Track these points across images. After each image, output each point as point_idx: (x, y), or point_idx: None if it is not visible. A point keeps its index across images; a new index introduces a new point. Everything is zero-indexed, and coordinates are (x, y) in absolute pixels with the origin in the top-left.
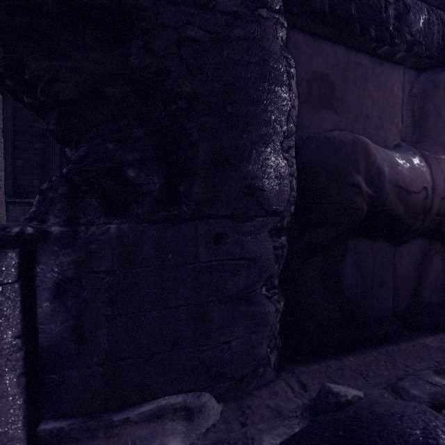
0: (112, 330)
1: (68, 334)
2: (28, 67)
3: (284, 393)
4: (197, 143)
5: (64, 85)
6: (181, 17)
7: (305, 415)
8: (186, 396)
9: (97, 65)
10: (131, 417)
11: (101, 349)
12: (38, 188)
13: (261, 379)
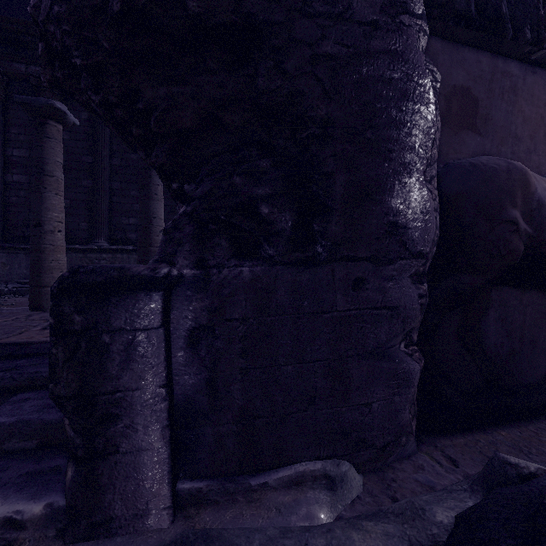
0: (246, 385)
1: (202, 387)
2: (144, 95)
3: (430, 467)
4: (333, 174)
5: (181, 114)
6: (315, 31)
7: (476, 488)
8: (325, 463)
9: (219, 90)
10: (269, 482)
11: (235, 405)
12: (86, 232)
13: (402, 450)
